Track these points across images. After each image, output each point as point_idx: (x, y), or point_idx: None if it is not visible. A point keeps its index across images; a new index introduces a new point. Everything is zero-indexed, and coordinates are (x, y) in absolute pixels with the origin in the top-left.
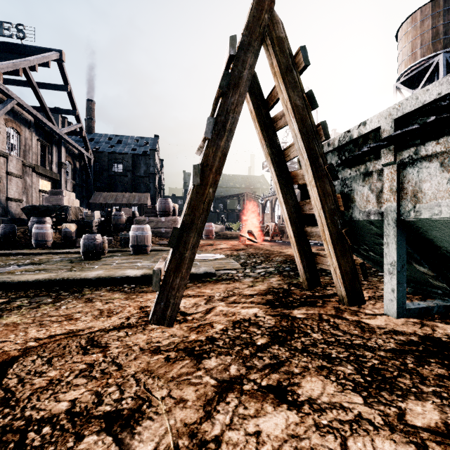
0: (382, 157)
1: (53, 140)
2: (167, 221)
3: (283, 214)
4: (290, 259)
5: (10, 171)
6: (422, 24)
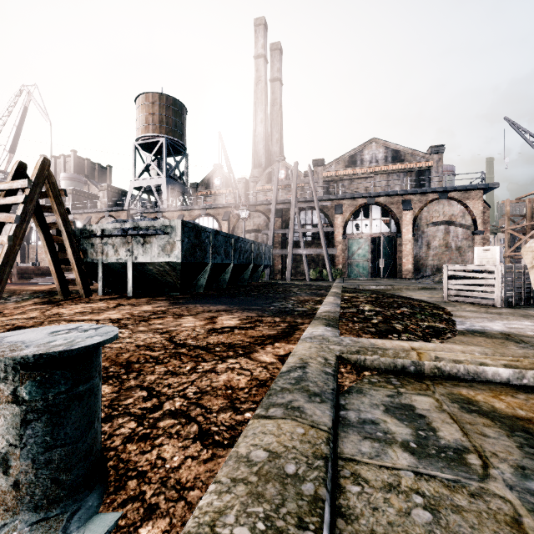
0: (98, 240)
1: None
2: None
3: (48, 258)
4: (40, 291)
5: None
6: (153, 107)
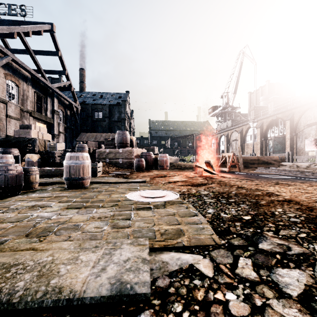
0: None
1: (47, 93)
2: (124, 152)
3: None
4: None
5: (8, 115)
6: None
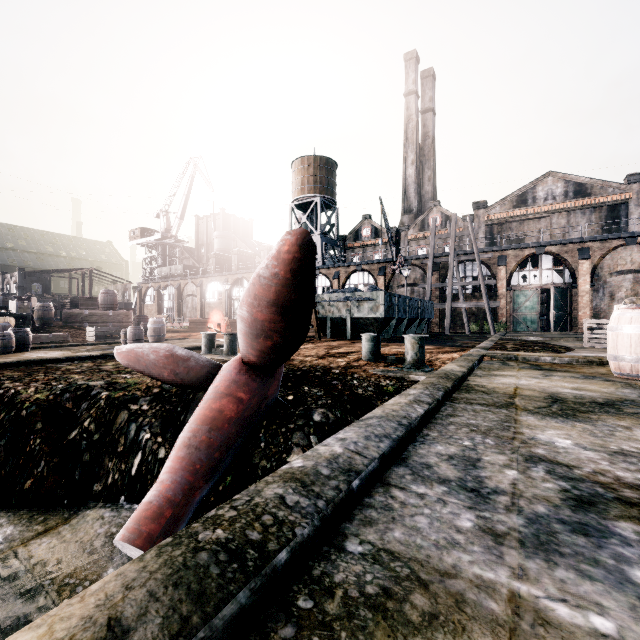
0: (327, 304)
1: None
2: (117, 314)
3: None
4: None
5: None
6: (308, 169)
